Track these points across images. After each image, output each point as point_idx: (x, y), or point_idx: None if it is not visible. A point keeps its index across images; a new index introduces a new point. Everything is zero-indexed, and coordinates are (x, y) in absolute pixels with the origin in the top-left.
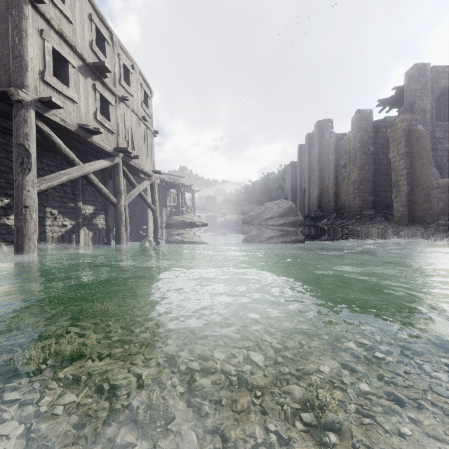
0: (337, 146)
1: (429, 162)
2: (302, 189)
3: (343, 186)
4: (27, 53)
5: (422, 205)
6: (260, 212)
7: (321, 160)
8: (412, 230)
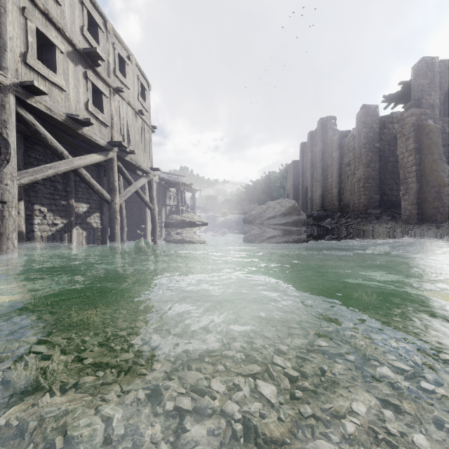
0: (341, 143)
1: (439, 158)
2: (304, 188)
3: (347, 185)
4: (6, 32)
5: (433, 203)
6: (262, 211)
7: (324, 158)
8: (423, 229)
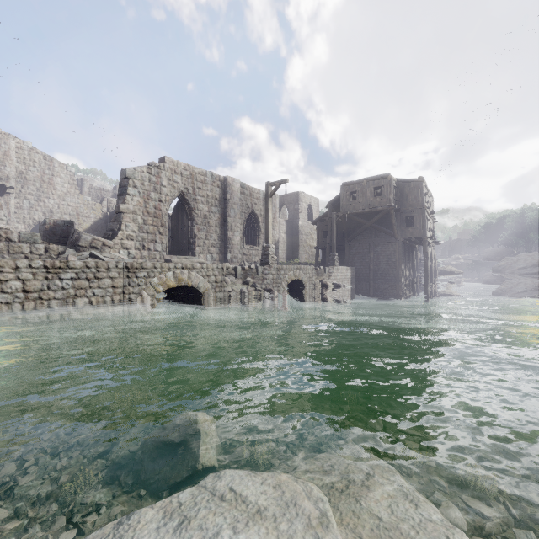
0: None
1: None
2: None
3: None
4: (426, 225)
5: None
6: (512, 262)
7: None
8: None
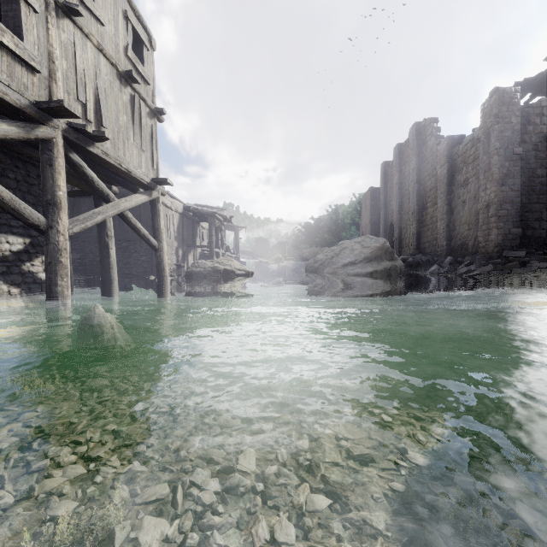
0: (451, 154)
1: None
2: (387, 224)
3: (462, 215)
4: None
5: None
6: (333, 254)
7: (421, 179)
8: None
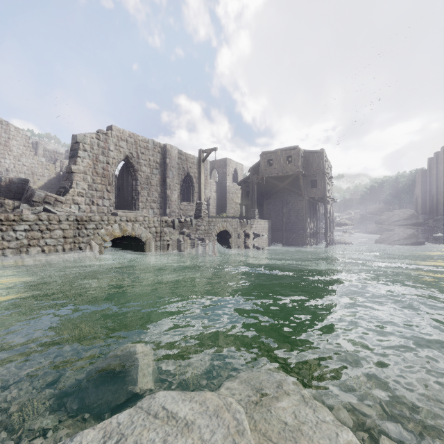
0: None
1: None
2: (431, 195)
3: None
4: (326, 187)
5: None
6: (389, 216)
7: None
8: None
